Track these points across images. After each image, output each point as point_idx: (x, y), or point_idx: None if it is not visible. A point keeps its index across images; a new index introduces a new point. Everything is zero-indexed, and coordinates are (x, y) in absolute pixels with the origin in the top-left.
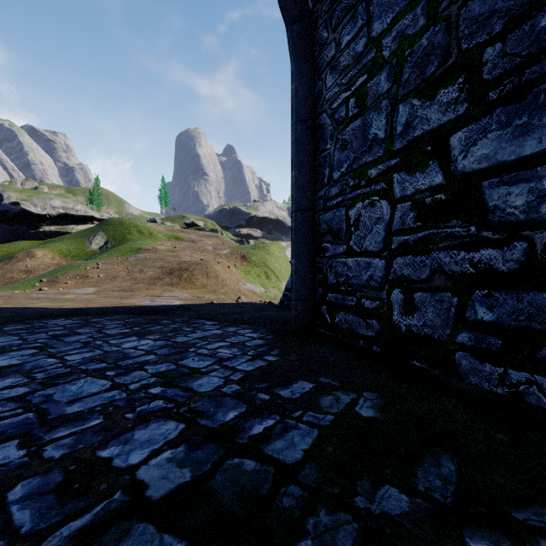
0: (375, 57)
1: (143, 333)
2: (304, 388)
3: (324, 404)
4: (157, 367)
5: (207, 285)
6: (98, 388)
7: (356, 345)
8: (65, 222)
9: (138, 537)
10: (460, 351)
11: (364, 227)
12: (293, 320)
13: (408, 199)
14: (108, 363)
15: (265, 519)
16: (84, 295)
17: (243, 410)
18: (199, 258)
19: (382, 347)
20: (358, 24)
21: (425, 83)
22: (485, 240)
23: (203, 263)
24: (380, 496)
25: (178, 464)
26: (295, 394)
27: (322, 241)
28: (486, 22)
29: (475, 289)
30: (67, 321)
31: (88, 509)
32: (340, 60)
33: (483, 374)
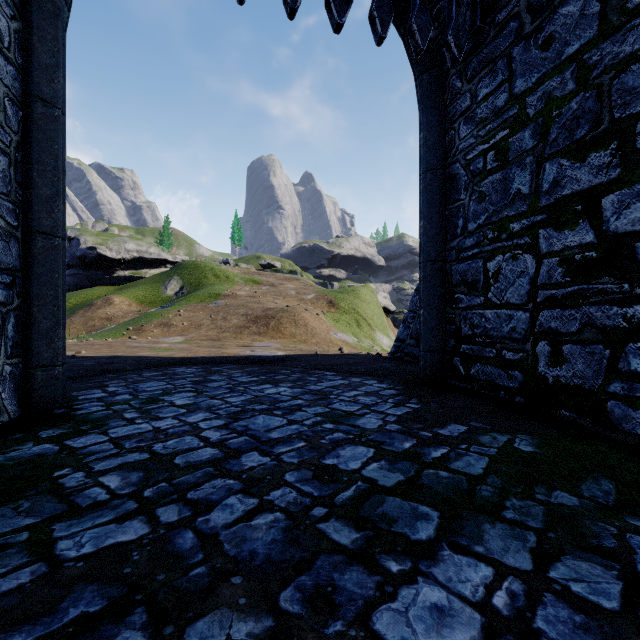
0: (518, 114)
1: (274, 382)
2: (460, 429)
3: (484, 441)
4: (313, 409)
5: (296, 334)
6: (279, 423)
7: (494, 397)
8: (138, 266)
9: (393, 502)
10: (612, 400)
11: (505, 280)
12: (421, 371)
13: (555, 254)
14: (268, 405)
15: (474, 500)
16: (176, 344)
17: (415, 442)
18: (284, 305)
19: (526, 398)
20: (498, 79)
21: (574, 145)
22: (639, 297)
23: (290, 310)
24: (555, 495)
25: (389, 470)
26: (454, 433)
27: (455, 291)
28: (639, 96)
29: (628, 342)
30: (191, 369)
31: (346, 488)
32: (477, 112)
33: (636, 421)
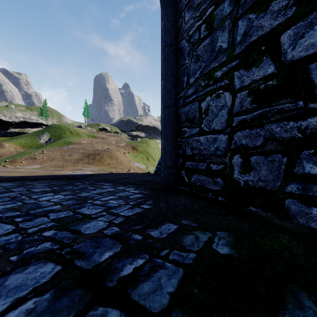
0: None
1: (59, 191)
2: (170, 229)
3: (187, 243)
4: (58, 214)
5: (111, 163)
6: (1, 232)
7: (205, 197)
8: (24, 126)
9: None
10: (289, 199)
11: (212, 113)
12: (162, 181)
13: (245, 88)
14: (21, 212)
15: None
16: (31, 169)
17: (118, 250)
18: (106, 148)
19: (225, 197)
20: None
21: None
22: (312, 110)
23: (108, 150)
24: None
25: None
26: (163, 234)
27: (182, 126)
28: None
29: (303, 150)
30: (10, 183)
31: None
32: (195, 1)
33: (310, 216)
